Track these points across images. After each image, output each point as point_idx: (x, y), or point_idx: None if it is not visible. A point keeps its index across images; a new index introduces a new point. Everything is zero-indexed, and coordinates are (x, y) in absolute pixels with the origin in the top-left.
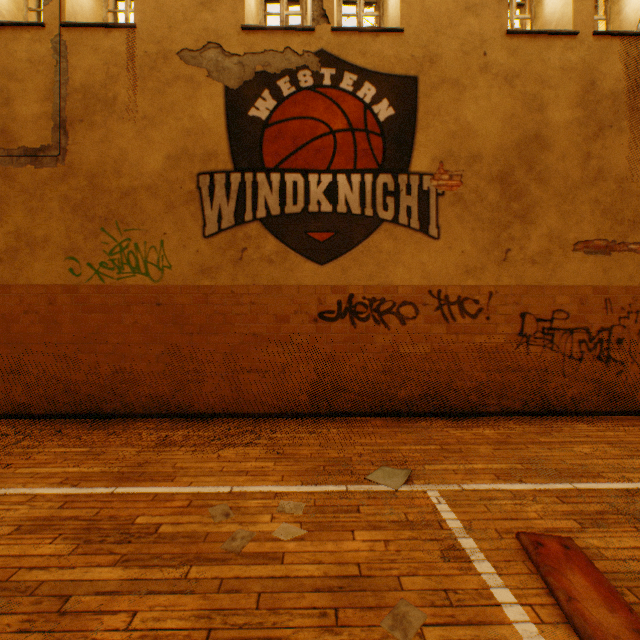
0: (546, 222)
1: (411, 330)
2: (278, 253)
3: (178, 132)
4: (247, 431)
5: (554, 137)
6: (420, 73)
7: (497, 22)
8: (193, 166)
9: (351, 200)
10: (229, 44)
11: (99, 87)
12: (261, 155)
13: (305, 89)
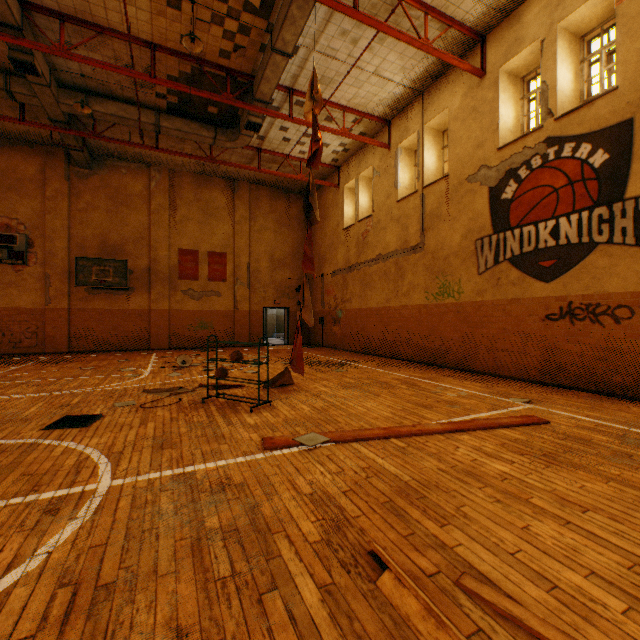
0: None
1: (625, 328)
2: (518, 278)
3: (466, 221)
4: (488, 380)
5: None
6: (635, 113)
7: None
8: (473, 237)
9: (569, 234)
10: (490, 162)
11: (435, 210)
12: (508, 220)
13: (535, 169)
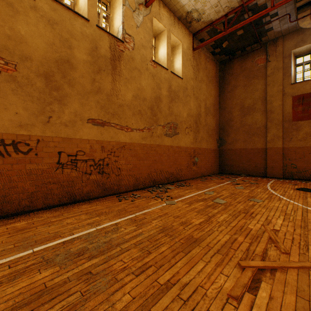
0: (74, 106)
1: None
2: None
3: None
4: None
5: (78, 65)
6: None
7: None
8: None
9: None
10: None
11: None
12: None
13: None
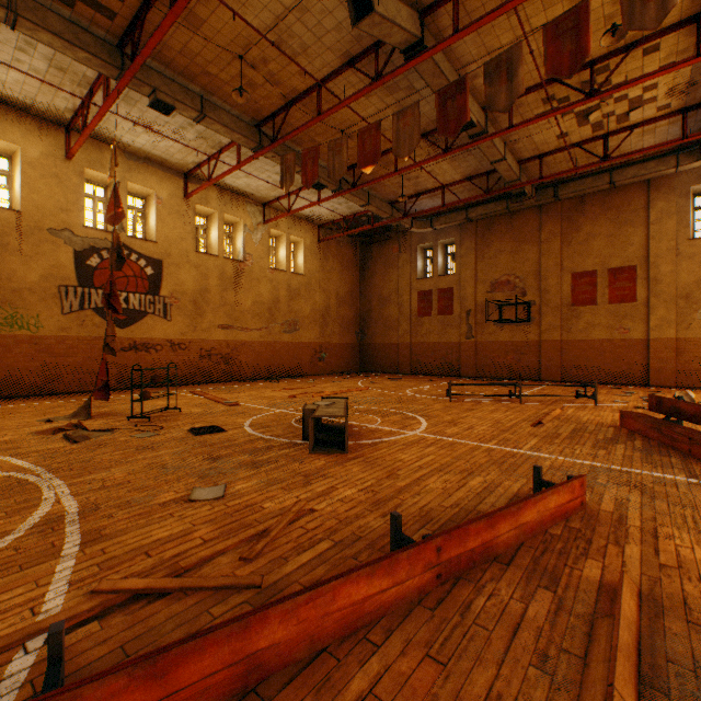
0: (210, 318)
1: (161, 355)
2: (102, 323)
3: (48, 265)
4: None
5: (212, 289)
6: (165, 259)
7: (193, 246)
8: (57, 282)
9: (136, 304)
10: (77, 231)
11: None
12: (94, 281)
13: None
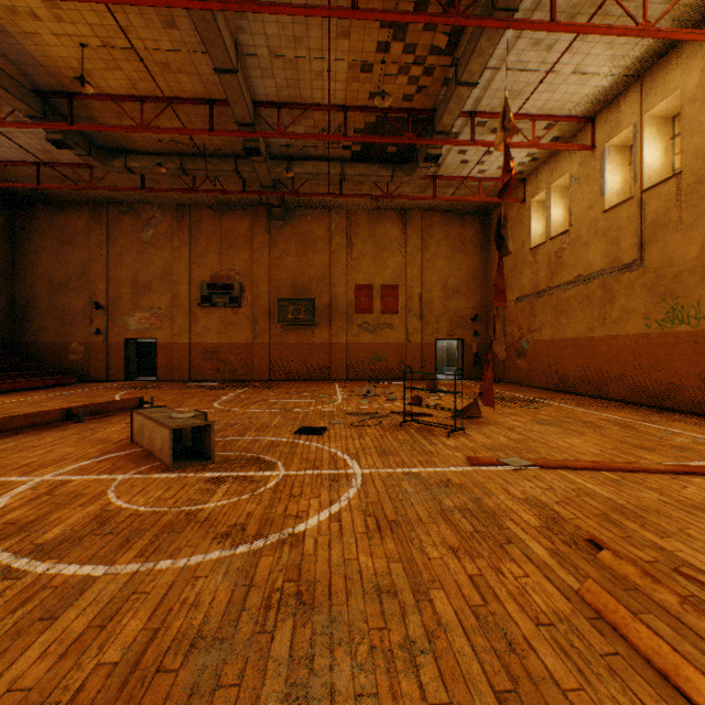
0: None
1: None
2: None
3: None
4: None
5: None
6: None
7: None
8: None
9: None
10: None
11: (659, 218)
12: None
13: None
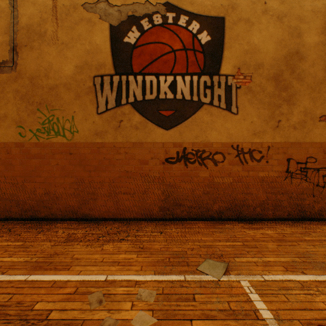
0: (302, 104)
1: (221, 169)
2: (141, 123)
3: (82, 52)
4: (122, 230)
5: (307, 52)
6: (226, 15)
7: None
8: (91, 72)
9: (185, 91)
10: None
11: (36, 26)
12: (131, 65)
13: (157, 25)
